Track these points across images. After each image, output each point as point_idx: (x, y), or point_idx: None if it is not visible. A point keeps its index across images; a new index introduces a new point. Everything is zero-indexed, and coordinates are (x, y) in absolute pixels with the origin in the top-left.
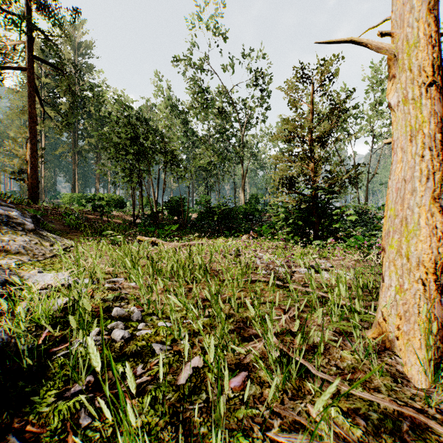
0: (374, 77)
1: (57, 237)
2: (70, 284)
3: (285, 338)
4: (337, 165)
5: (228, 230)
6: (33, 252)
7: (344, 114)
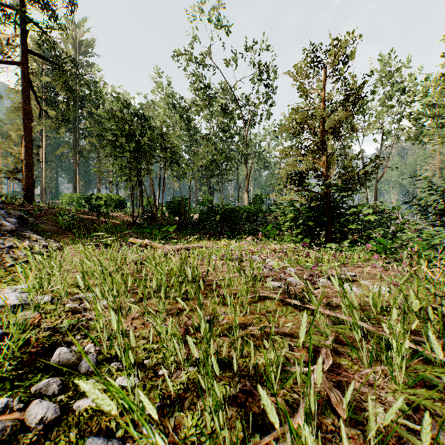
0: (384, 71)
1: (42, 239)
2: (16, 305)
3: (324, 422)
4: (353, 158)
5: (231, 231)
6: (2, 257)
7: (361, 101)
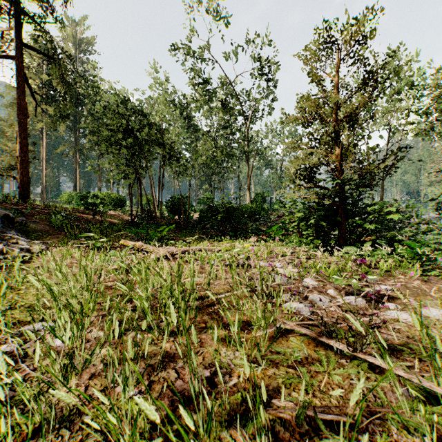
0: (391, 64)
1: (25, 241)
2: None
3: None
4: (373, 149)
5: (233, 231)
6: None
7: (382, 85)
